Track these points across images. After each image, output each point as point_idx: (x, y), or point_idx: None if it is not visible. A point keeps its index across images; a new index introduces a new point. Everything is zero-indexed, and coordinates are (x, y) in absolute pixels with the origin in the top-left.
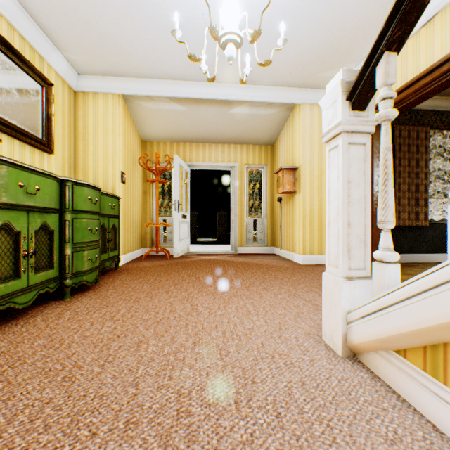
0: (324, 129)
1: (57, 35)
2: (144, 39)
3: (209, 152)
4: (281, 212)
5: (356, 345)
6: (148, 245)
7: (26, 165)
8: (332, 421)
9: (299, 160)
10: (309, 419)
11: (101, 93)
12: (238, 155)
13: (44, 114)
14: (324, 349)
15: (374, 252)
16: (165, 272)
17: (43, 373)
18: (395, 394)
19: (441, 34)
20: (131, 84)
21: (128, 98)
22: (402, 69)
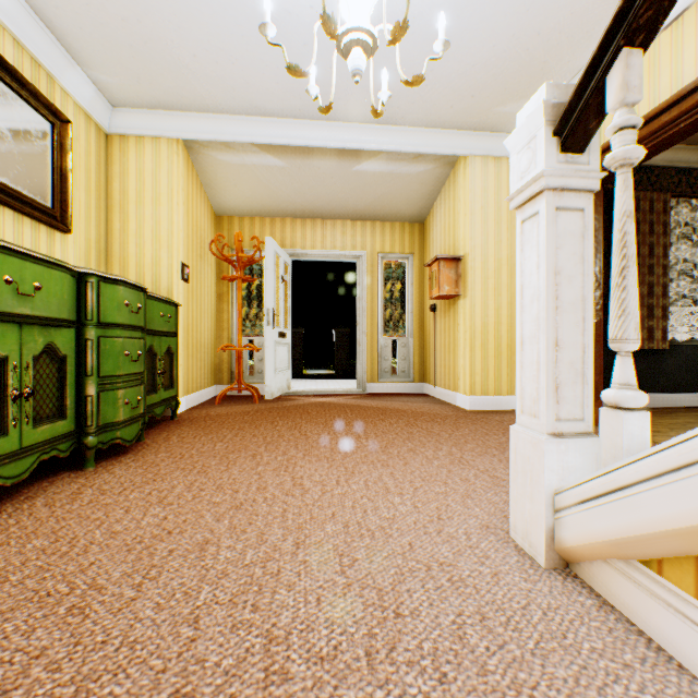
0: (513, 186)
1: (76, 41)
2: (217, 47)
3: (323, 233)
4: (436, 328)
5: (571, 549)
6: (224, 380)
7: (17, 247)
8: (539, 690)
9: (464, 246)
10: (498, 686)
11: (149, 136)
12: (368, 238)
13: (55, 169)
14: (515, 555)
15: (603, 392)
16: (251, 423)
17: (36, 601)
18: (643, 636)
19: (695, 39)
20: (196, 122)
21: (192, 146)
22: None
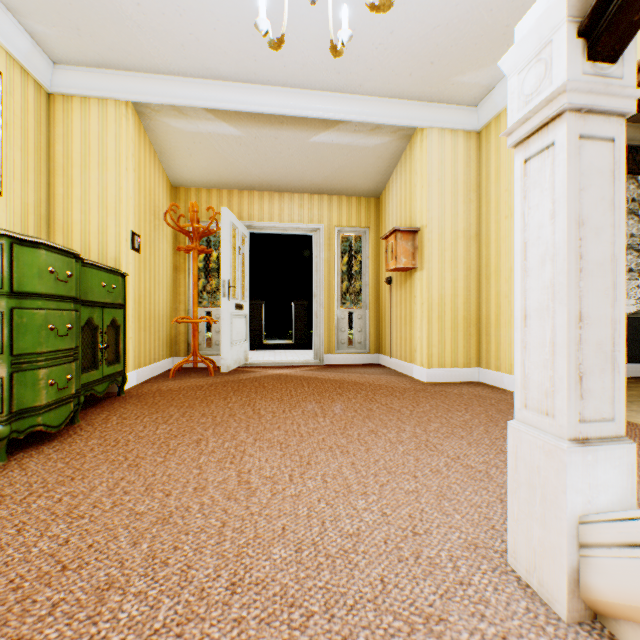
0: (513, 117)
1: None
2: None
3: (280, 206)
4: (392, 300)
5: (610, 604)
6: (181, 351)
7: None
8: None
9: (421, 218)
10: None
11: (95, 97)
12: (325, 212)
13: None
14: (521, 597)
15: None
16: (203, 400)
17: None
18: None
19: None
20: (146, 83)
21: (144, 111)
22: None
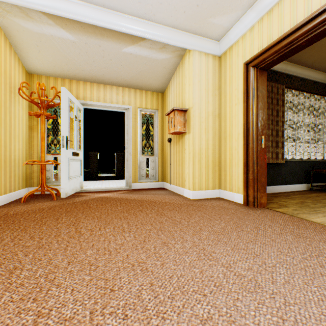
0: None
1: None
2: None
3: (104, 92)
4: (171, 151)
5: None
6: (35, 183)
7: None
8: None
9: (189, 103)
10: None
11: None
12: (132, 99)
13: None
14: None
15: None
16: (38, 222)
17: None
18: None
19: None
20: None
21: None
22: (291, 13)
